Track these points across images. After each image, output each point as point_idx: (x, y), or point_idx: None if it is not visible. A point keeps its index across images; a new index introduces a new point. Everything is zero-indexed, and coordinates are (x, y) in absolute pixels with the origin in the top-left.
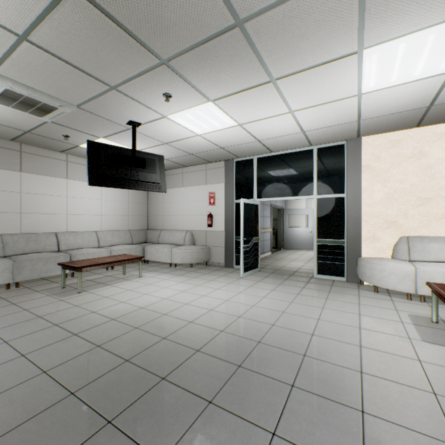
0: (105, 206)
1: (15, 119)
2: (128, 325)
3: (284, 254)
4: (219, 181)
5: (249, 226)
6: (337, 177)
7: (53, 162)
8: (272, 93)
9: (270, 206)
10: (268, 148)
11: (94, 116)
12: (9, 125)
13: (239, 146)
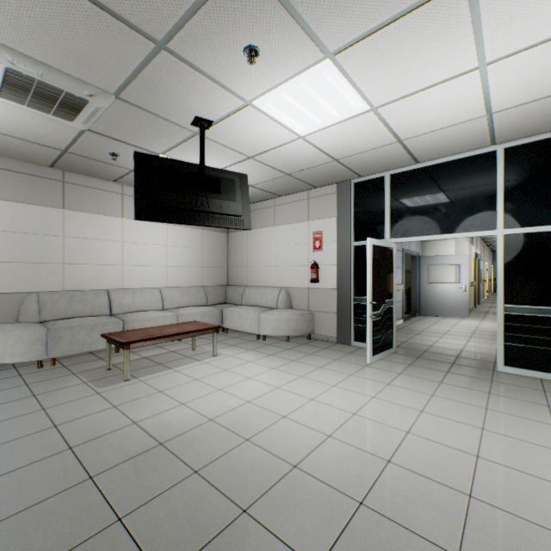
0: (172, 254)
1: (42, 129)
2: (183, 463)
3: (425, 324)
4: (328, 215)
5: (379, 282)
6: (547, 196)
7: (105, 195)
8: (456, 17)
9: (402, 252)
10: (411, 155)
11: (142, 113)
12: (39, 141)
13: (364, 154)
